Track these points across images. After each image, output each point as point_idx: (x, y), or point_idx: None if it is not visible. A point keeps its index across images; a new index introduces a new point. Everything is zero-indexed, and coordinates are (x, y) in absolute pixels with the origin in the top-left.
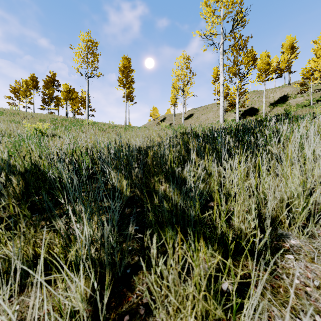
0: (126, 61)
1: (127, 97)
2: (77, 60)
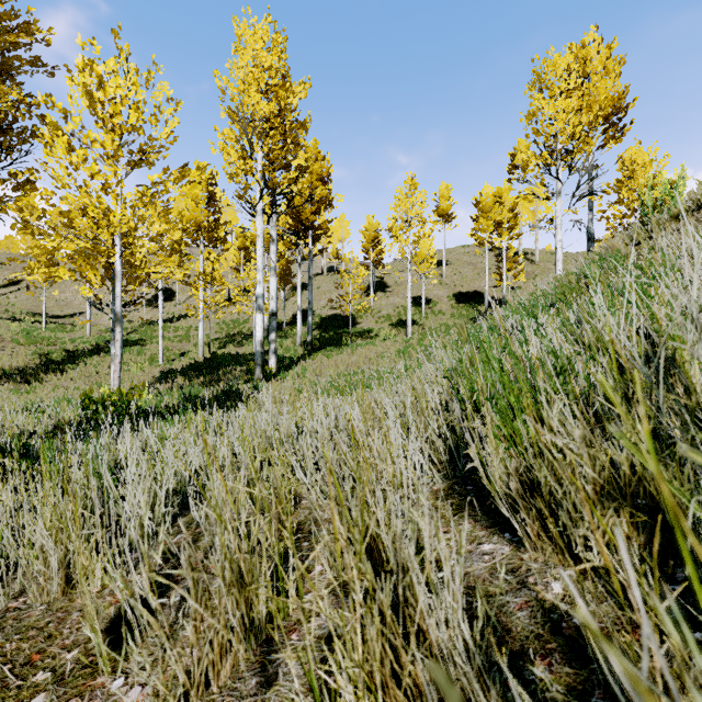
0: None
1: None
2: None
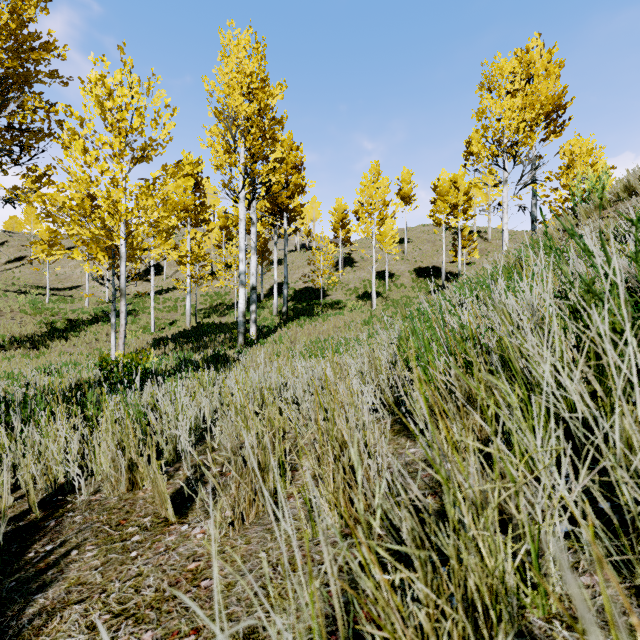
0: None
1: None
2: None
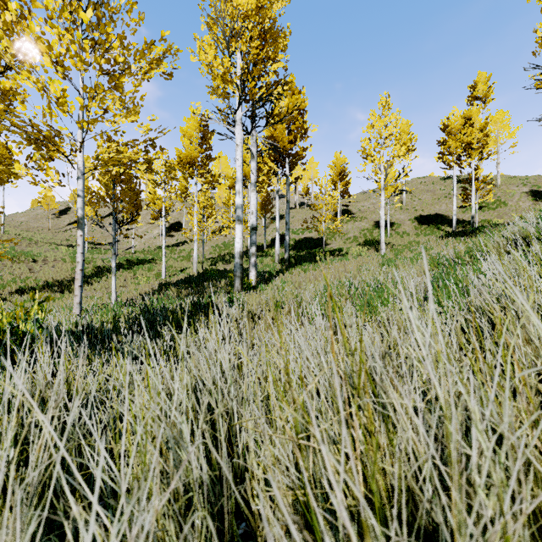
0: (5, 152)
1: None
2: None
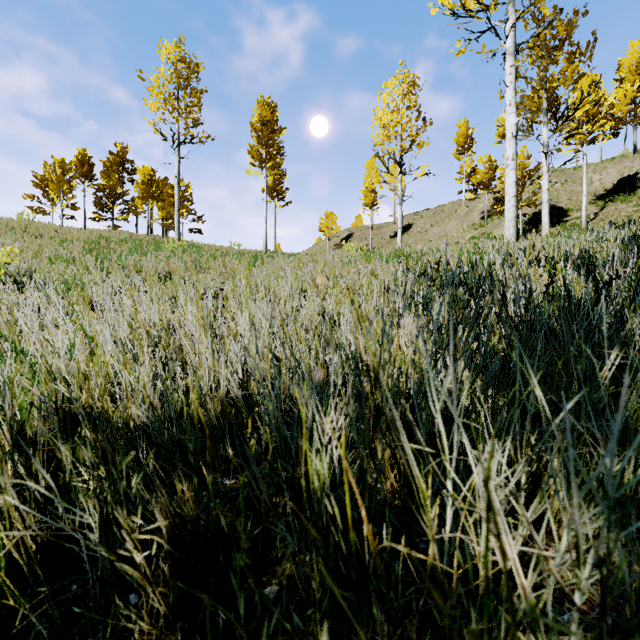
0: (266, 110)
1: (271, 192)
2: (155, 106)
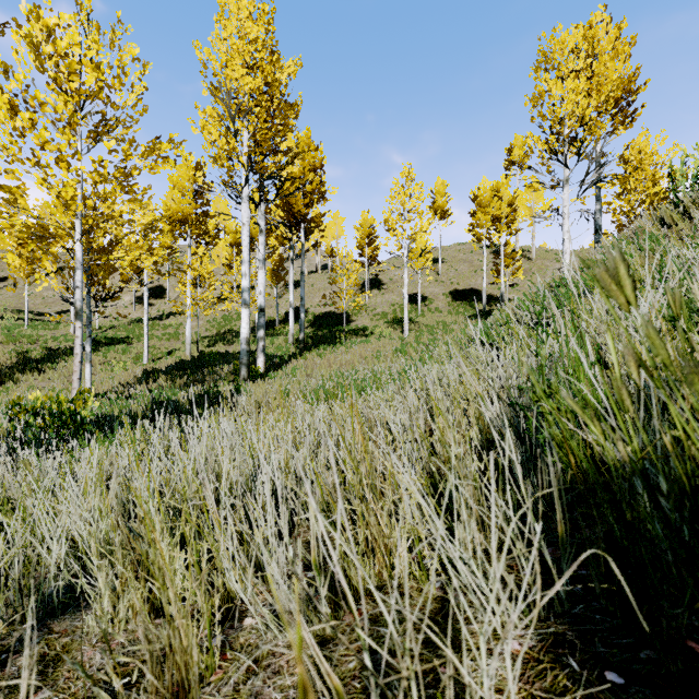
0: None
1: None
2: None
